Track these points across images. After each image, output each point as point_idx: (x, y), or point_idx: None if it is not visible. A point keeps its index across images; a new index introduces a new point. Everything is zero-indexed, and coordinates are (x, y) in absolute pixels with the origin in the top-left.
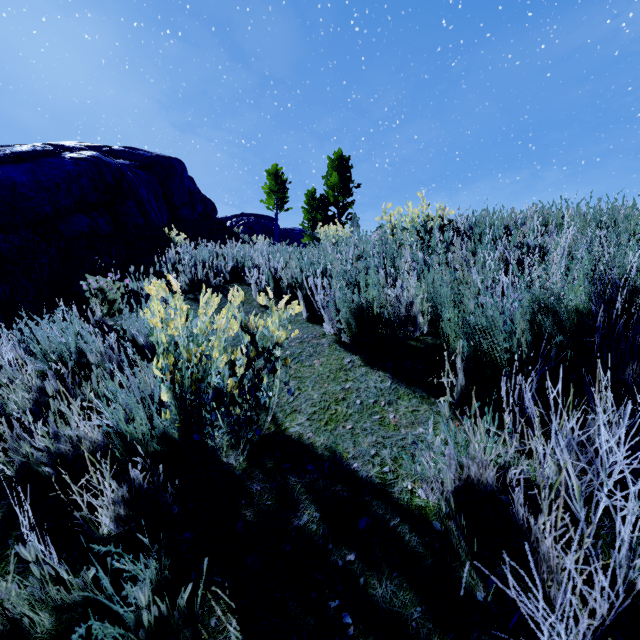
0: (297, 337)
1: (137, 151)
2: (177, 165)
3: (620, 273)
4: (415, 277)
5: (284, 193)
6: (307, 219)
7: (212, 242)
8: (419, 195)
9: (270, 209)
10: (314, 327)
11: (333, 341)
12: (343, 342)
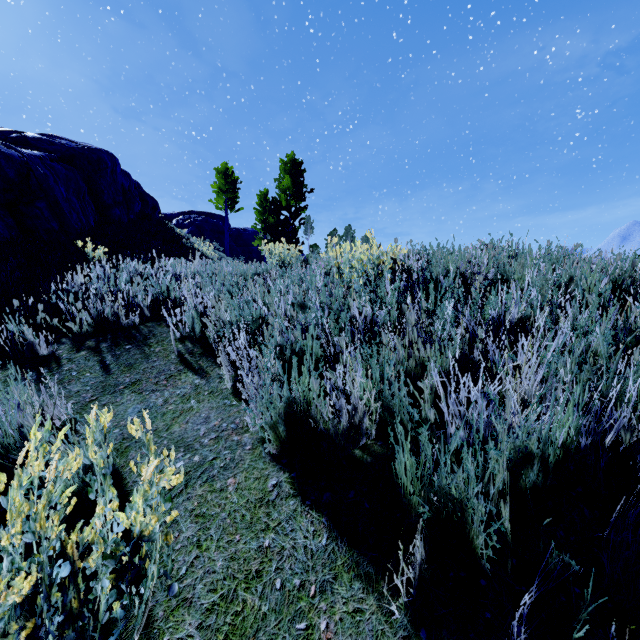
0: (214, 426)
1: (57, 140)
2: (107, 159)
3: (608, 386)
4: (361, 371)
5: (234, 193)
6: (259, 221)
7: (141, 255)
8: (368, 235)
9: (220, 209)
10: (238, 408)
11: (258, 439)
12: (271, 442)
